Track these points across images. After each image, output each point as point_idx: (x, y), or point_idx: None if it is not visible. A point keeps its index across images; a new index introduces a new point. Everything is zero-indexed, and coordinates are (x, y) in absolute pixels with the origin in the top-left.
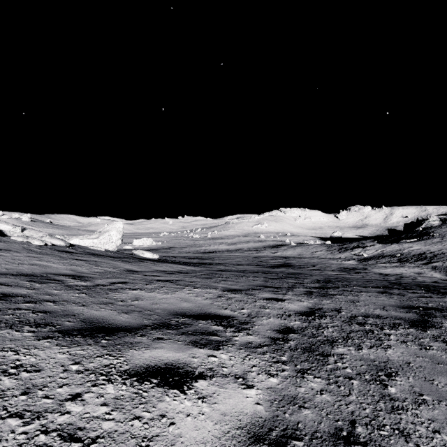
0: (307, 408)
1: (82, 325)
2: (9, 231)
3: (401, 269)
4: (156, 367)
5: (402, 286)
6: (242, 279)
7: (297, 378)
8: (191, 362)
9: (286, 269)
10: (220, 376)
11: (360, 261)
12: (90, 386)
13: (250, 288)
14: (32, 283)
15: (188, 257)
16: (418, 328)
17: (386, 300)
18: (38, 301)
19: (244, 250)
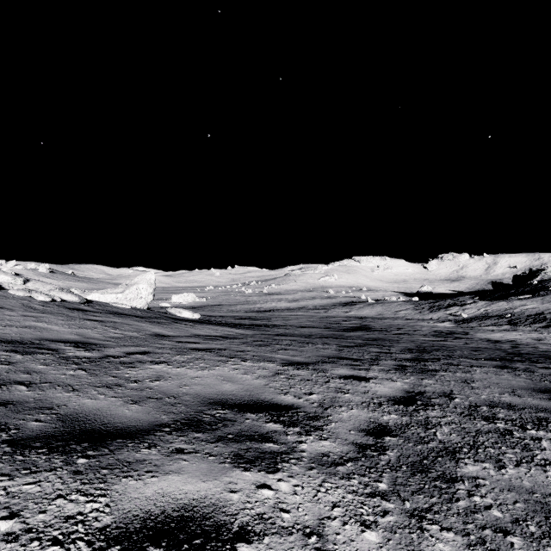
0: None
1: (57, 427)
2: (7, 283)
3: (514, 333)
4: (163, 516)
5: (525, 357)
6: (308, 347)
7: (412, 532)
8: (226, 503)
9: (363, 334)
10: (277, 533)
11: (457, 323)
12: None
13: (319, 361)
14: (11, 355)
15: (238, 317)
16: None
17: (512, 379)
18: (4, 383)
19: (309, 308)
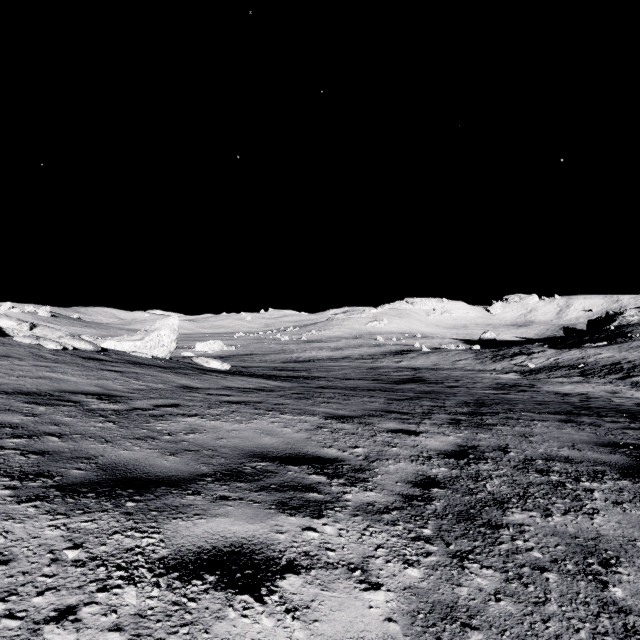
0: (476, 628)
1: (99, 475)
2: (12, 329)
3: (587, 386)
4: (215, 550)
5: (593, 411)
6: (354, 401)
7: (453, 569)
8: (274, 542)
9: (416, 386)
10: (323, 567)
11: (523, 374)
12: (94, 591)
13: (366, 414)
14: (33, 406)
15: (273, 368)
16: (635, 480)
17: (574, 434)
18: (34, 434)
19: (355, 358)
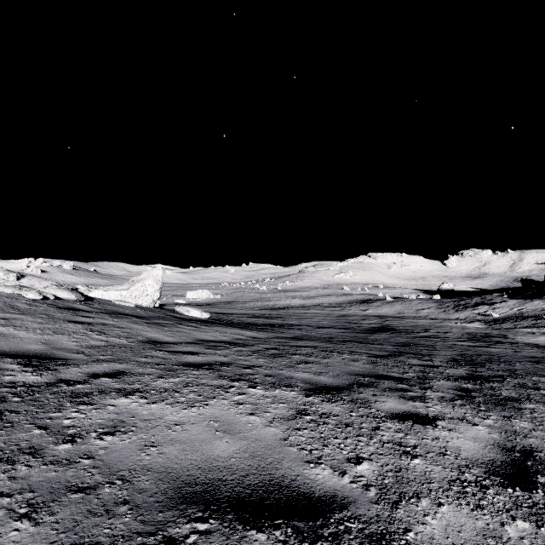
0: None
1: None
2: None
3: None
4: None
5: None
6: (334, 359)
7: None
8: None
9: (389, 336)
10: None
11: (488, 324)
12: None
13: (353, 383)
14: None
15: (252, 315)
16: None
17: None
18: None
19: (324, 306)
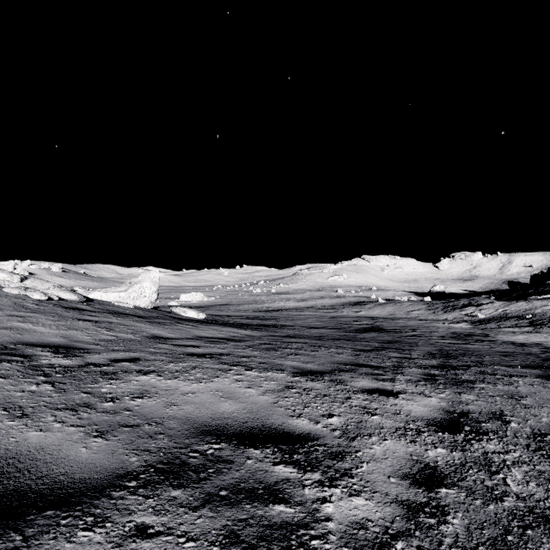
0: None
1: None
2: (3, 281)
3: (539, 336)
4: None
5: None
6: (321, 352)
7: None
8: None
9: (377, 335)
10: None
11: (474, 324)
12: None
13: (335, 369)
14: None
15: (246, 316)
16: None
17: None
18: None
19: (318, 308)
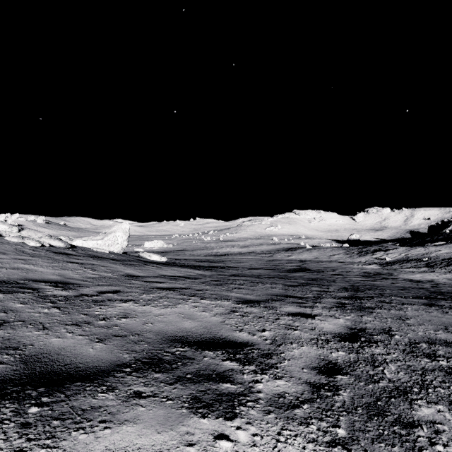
0: None
1: (17, 369)
2: (5, 231)
3: (432, 274)
4: None
5: (447, 295)
6: (258, 287)
7: None
8: None
9: (304, 274)
10: None
11: (382, 265)
12: None
13: (269, 299)
14: None
15: (199, 260)
16: None
17: (442, 317)
18: None
19: (257, 253)
